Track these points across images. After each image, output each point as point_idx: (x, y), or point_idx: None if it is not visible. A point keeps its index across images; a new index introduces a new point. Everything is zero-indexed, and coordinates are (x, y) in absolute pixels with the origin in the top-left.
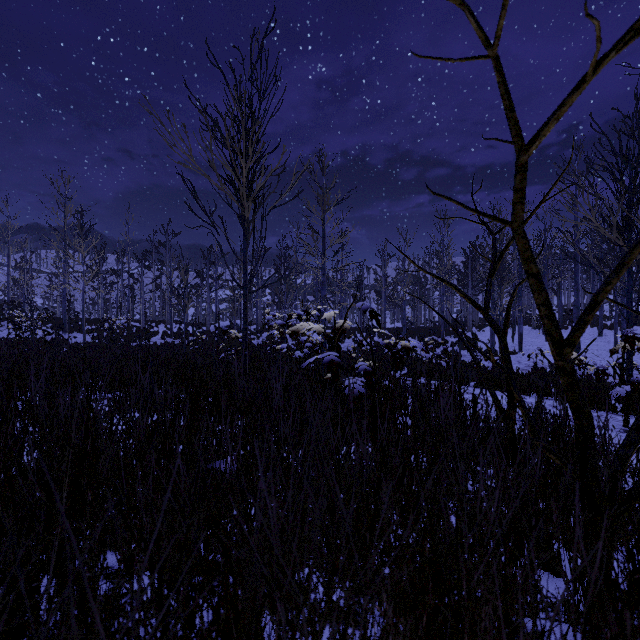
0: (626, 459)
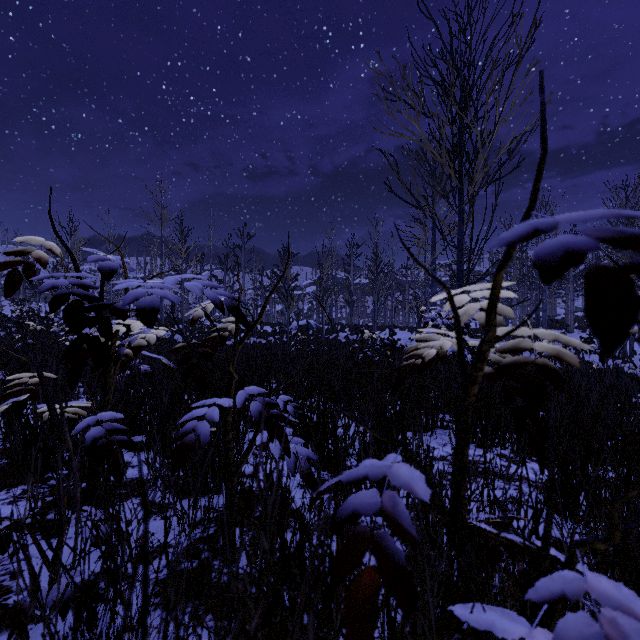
0: None
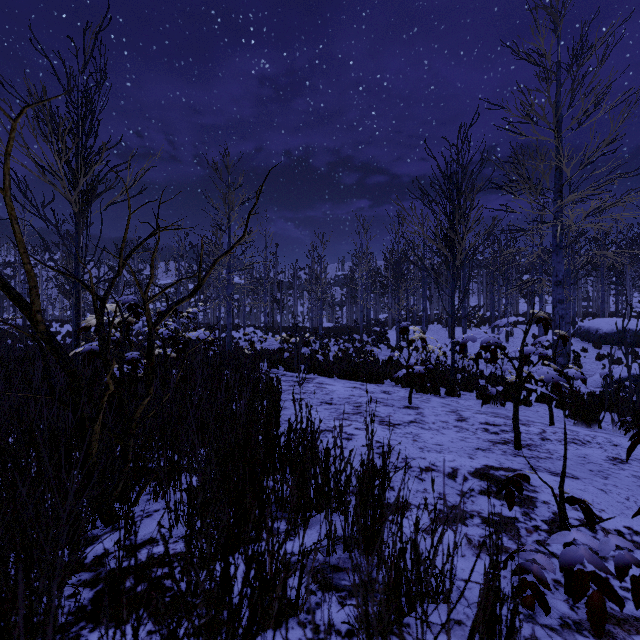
0: (137, 408)
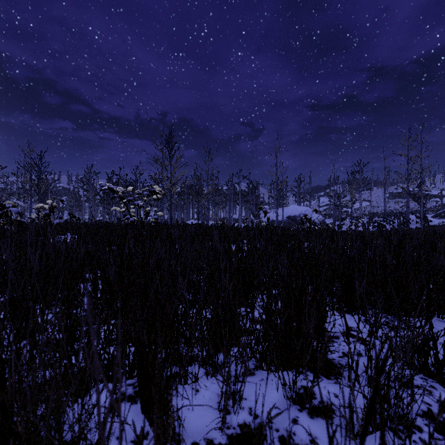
0: None
